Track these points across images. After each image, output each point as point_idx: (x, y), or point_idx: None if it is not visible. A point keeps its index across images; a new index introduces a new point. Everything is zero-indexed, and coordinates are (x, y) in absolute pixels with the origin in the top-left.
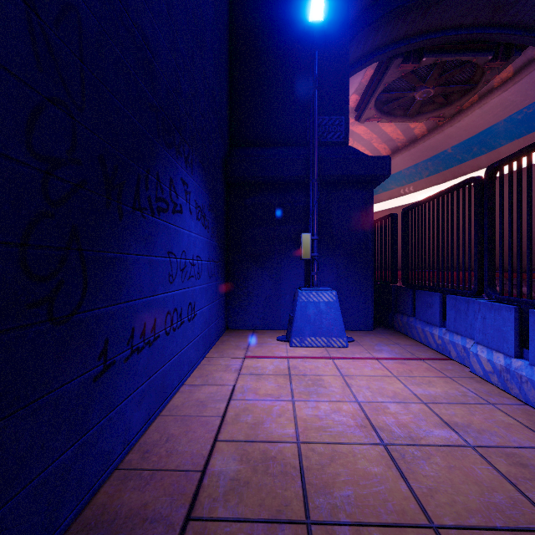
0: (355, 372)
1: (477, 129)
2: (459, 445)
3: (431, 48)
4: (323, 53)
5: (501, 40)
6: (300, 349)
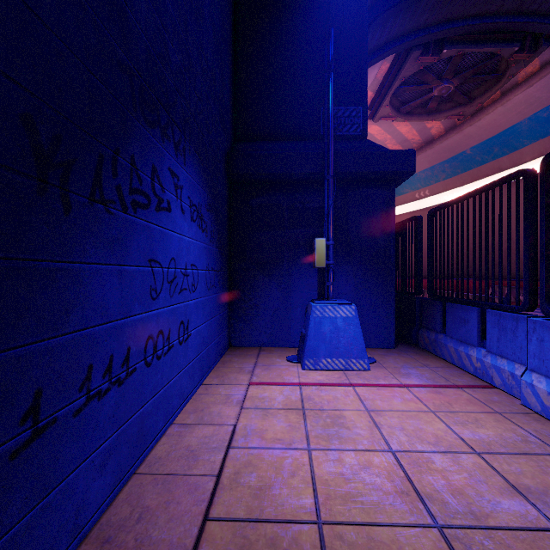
0: (383, 405)
1: (499, 128)
2: (543, 529)
3: (453, 38)
4: (338, 36)
5: (528, 30)
6: (314, 372)
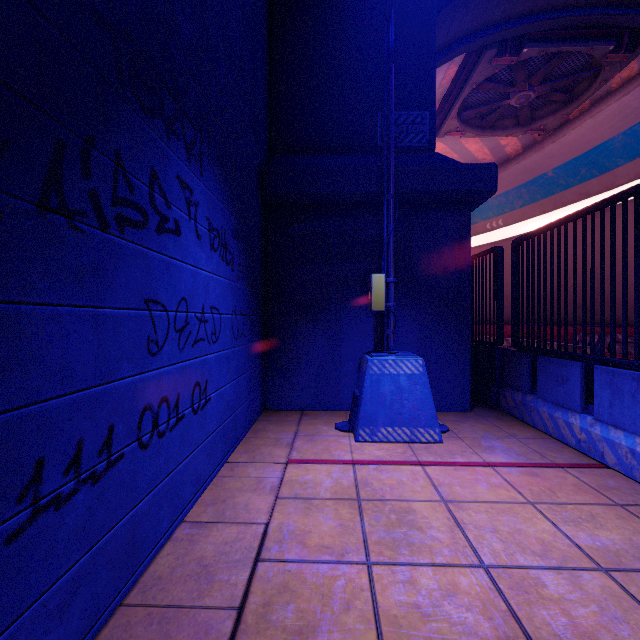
0: (464, 493)
1: (587, 145)
2: None
3: (535, 35)
4: (399, 24)
5: (626, 24)
6: (371, 445)
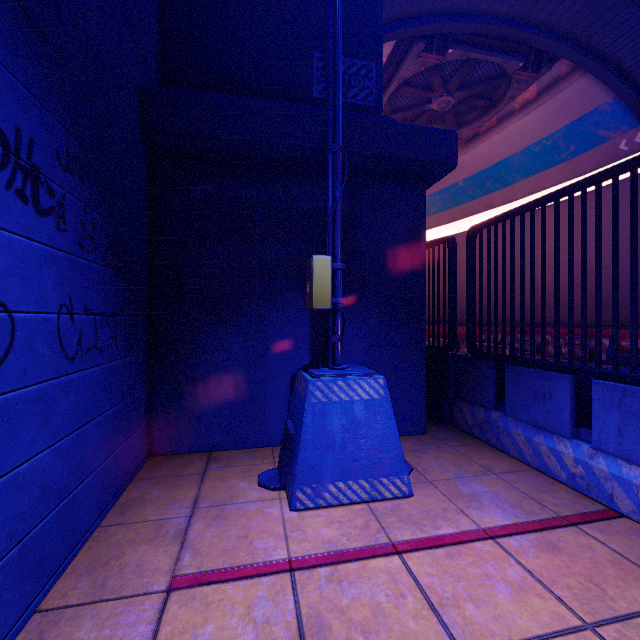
0: (486, 623)
1: (493, 159)
2: None
3: (459, 36)
4: None
5: (534, 44)
6: (315, 515)
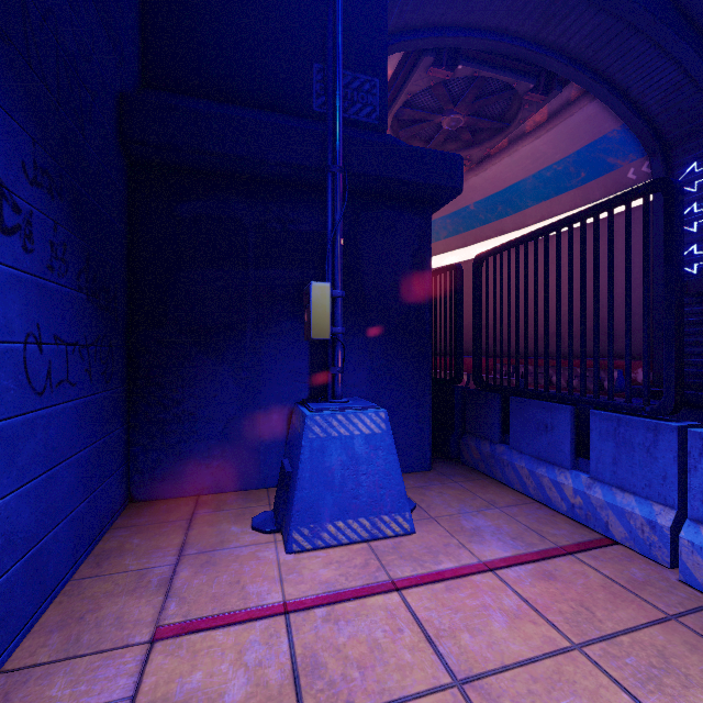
0: (480, 650)
1: (504, 183)
2: None
3: (469, 52)
4: None
5: (544, 65)
6: (312, 557)
